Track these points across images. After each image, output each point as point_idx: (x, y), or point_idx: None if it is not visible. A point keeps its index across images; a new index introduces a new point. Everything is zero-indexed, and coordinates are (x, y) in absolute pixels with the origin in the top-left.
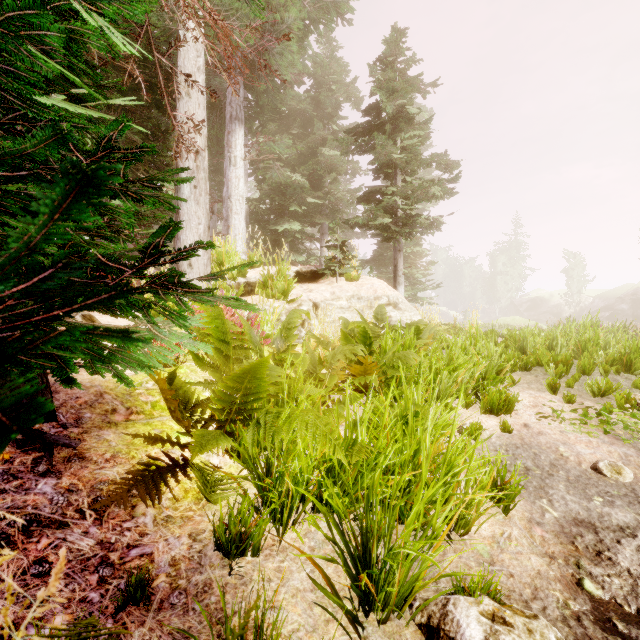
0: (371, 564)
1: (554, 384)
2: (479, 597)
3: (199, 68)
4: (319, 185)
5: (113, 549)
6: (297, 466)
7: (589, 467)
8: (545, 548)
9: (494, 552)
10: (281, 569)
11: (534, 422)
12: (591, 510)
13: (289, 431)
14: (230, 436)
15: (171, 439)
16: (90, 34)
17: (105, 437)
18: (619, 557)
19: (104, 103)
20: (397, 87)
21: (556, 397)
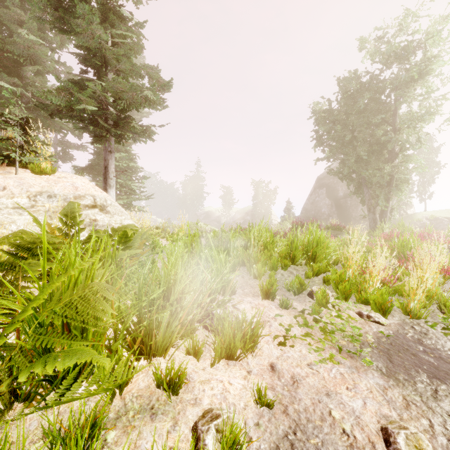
0: None
1: (268, 289)
2: None
3: None
4: (19, 74)
5: None
6: None
7: None
8: None
9: None
10: None
11: (278, 357)
12: None
13: None
14: None
15: None
16: None
17: None
18: None
19: None
20: None
21: (271, 303)
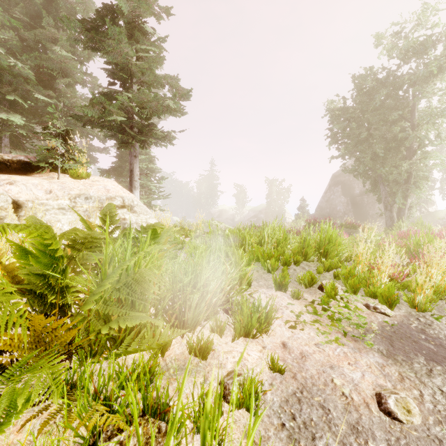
0: None
1: (281, 281)
2: None
3: None
4: (52, 86)
5: None
6: None
7: (378, 409)
8: None
9: None
10: None
11: (289, 337)
12: None
13: None
14: None
15: None
16: None
17: None
18: None
19: None
20: None
21: (284, 294)
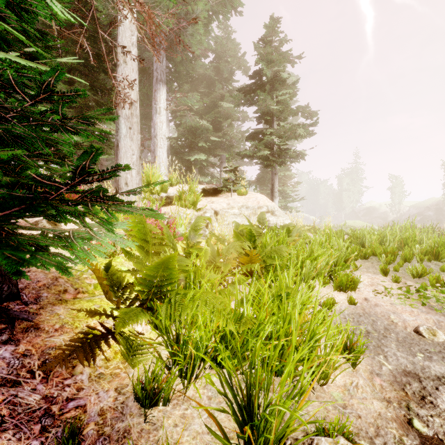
0: (254, 413)
1: (385, 269)
2: (336, 437)
3: (133, 43)
4: (219, 128)
5: (55, 402)
6: (198, 336)
7: (412, 330)
8: (383, 394)
9: (346, 398)
10: (185, 416)
11: (372, 297)
12: (415, 364)
13: (192, 308)
14: (150, 310)
15: (106, 312)
16: (37, 4)
17: (56, 311)
18: (438, 401)
19: (51, 60)
20: (274, 59)
21: (387, 278)
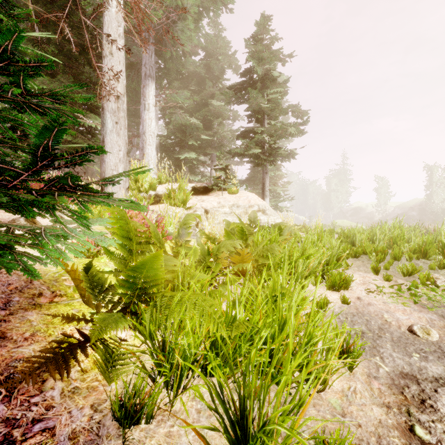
0: (248, 429)
1: (376, 267)
2: None
3: (119, 35)
4: (210, 127)
5: (17, 425)
6: (185, 343)
7: (406, 330)
8: (382, 399)
9: (344, 405)
10: (171, 434)
11: (364, 296)
12: (412, 365)
13: (180, 313)
14: (134, 314)
15: (86, 318)
16: None
17: (28, 318)
18: (438, 404)
19: None
20: (265, 57)
21: (378, 277)
